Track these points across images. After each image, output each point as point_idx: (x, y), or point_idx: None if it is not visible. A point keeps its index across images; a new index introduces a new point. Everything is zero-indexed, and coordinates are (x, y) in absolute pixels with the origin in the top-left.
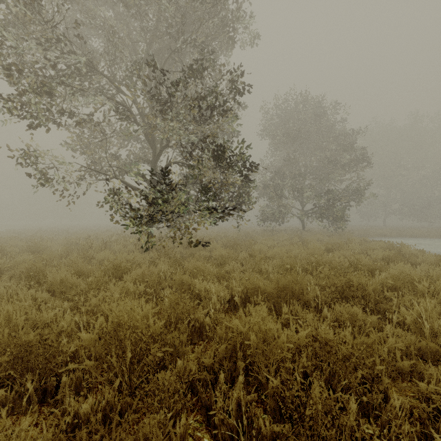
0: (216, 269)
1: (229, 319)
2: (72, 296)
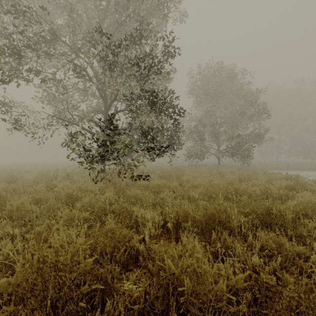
0: (153, 197)
1: (163, 242)
2: (26, 222)
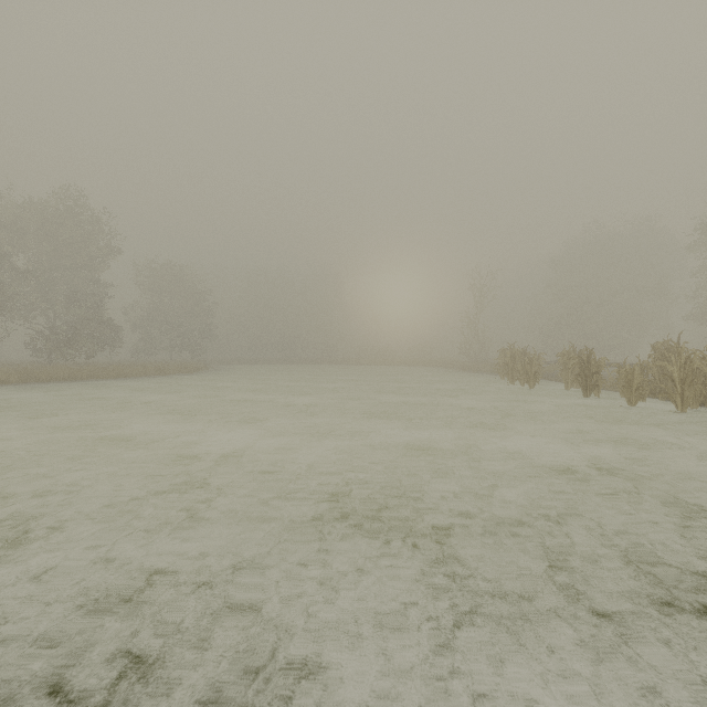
0: None
1: None
2: None
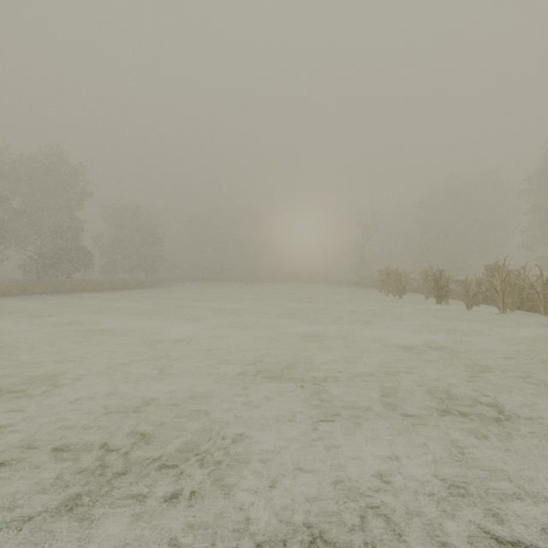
0: None
1: None
2: None
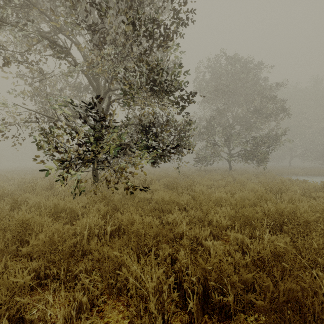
0: (157, 222)
1: None
2: None
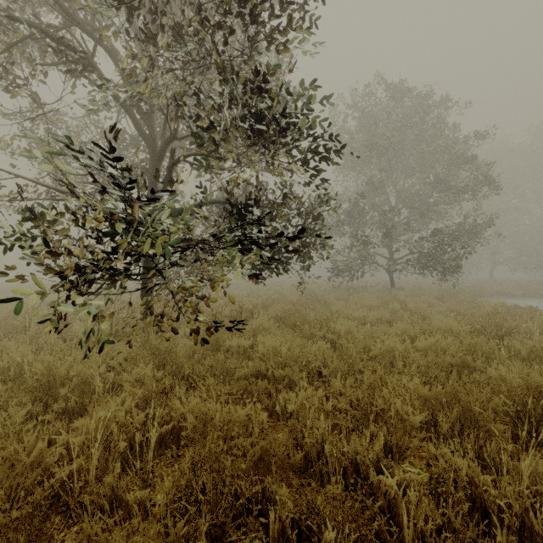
0: (263, 417)
1: None
2: None
